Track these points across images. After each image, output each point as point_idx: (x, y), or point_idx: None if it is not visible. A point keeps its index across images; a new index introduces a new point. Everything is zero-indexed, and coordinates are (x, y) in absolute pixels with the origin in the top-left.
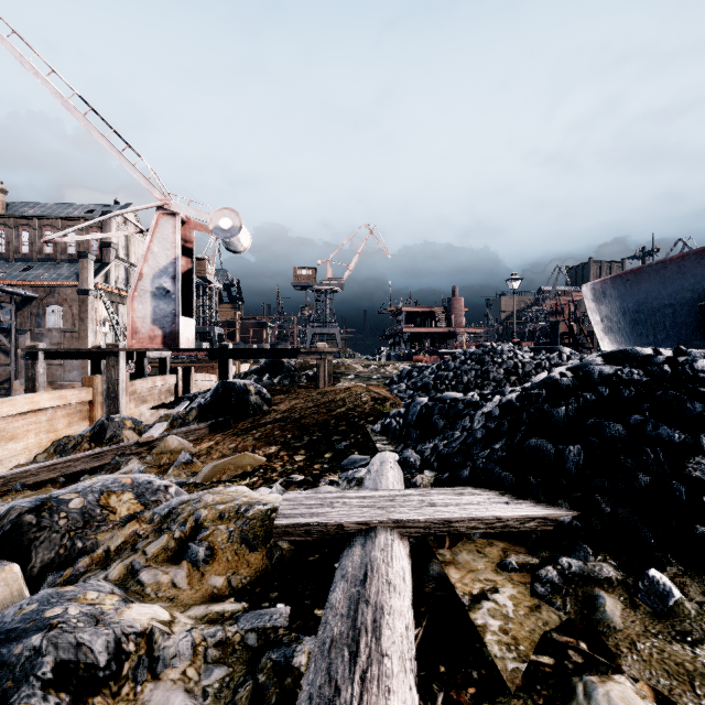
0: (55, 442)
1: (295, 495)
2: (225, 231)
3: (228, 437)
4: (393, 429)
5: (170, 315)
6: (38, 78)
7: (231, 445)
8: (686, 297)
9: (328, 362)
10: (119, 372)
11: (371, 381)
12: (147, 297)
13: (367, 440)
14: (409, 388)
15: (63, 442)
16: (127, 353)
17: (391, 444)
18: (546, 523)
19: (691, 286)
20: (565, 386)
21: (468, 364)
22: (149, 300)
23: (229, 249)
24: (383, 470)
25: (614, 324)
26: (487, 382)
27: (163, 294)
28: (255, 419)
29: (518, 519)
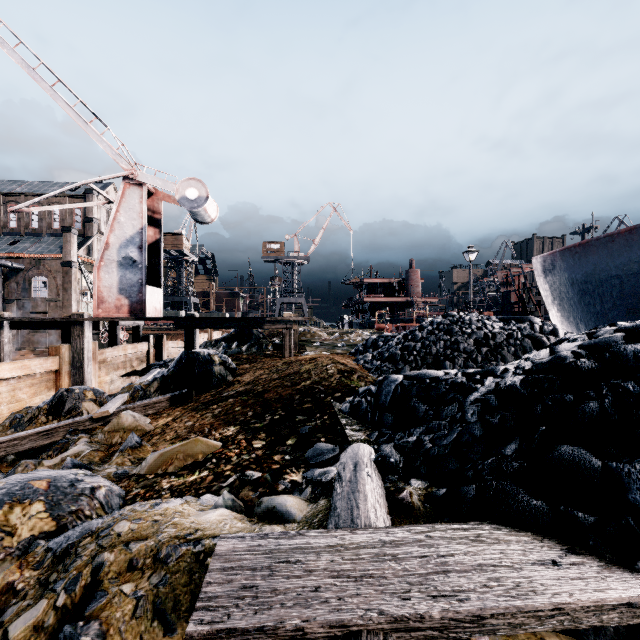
0: (13, 414)
1: (235, 542)
2: (191, 202)
3: (187, 413)
4: (364, 410)
5: (136, 285)
6: (3, 48)
7: (188, 423)
8: (633, 269)
9: (294, 331)
10: (84, 342)
11: (336, 349)
12: (113, 267)
13: (334, 422)
14: (375, 358)
15: (20, 414)
16: (93, 322)
17: (363, 430)
18: (635, 613)
19: (638, 258)
20: (588, 370)
21: (436, 334)
22: (115, 269)
23: (197, 220)
24: (359, 482)
25: (562, 294)
26: (457, 354)
27: (130, 264)
28: (217, 391)
29: (590, 608)
